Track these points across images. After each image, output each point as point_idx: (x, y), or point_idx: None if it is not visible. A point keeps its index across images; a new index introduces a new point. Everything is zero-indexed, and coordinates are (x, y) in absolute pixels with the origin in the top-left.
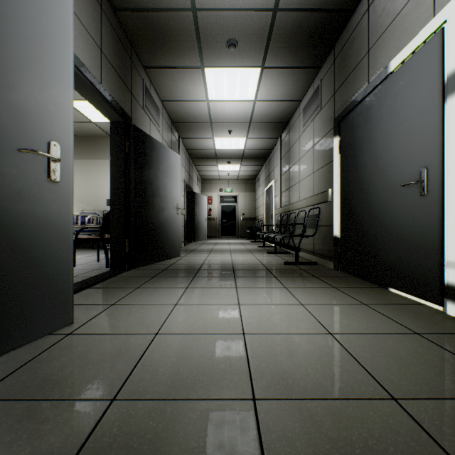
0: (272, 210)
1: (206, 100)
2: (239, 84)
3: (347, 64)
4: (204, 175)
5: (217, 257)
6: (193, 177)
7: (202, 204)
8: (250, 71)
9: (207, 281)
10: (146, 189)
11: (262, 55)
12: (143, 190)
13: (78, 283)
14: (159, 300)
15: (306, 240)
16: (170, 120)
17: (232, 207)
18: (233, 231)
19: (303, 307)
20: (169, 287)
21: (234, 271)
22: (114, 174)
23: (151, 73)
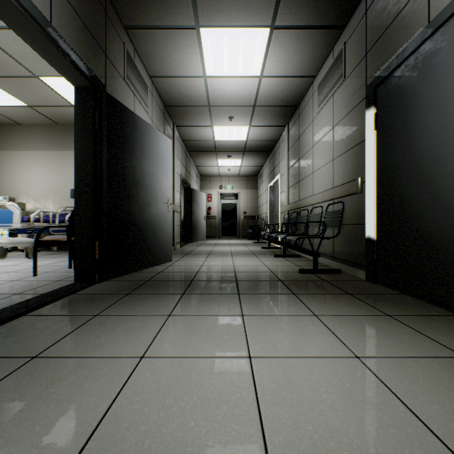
0: (278, 208)
1: (203, 76)
2: (243, 53)
3: (388, 8)
4: (203, 171)
5: (216, 262)
6: (191, 172)
7: (200, 201)
8: (257, 33)
9: (201, 302)
10: (124, 177)
11: (273, 7)
12: (121, 178)
13: (12, 307)
14: (118, 345)
15: (322, 242)
16: (162, 103)
17: (232, 205)
18: (234, 231)
19: (363, 366)
20: (143, 314)
21: (238, 284)
22: (79, 156)
23: (134, 37)
